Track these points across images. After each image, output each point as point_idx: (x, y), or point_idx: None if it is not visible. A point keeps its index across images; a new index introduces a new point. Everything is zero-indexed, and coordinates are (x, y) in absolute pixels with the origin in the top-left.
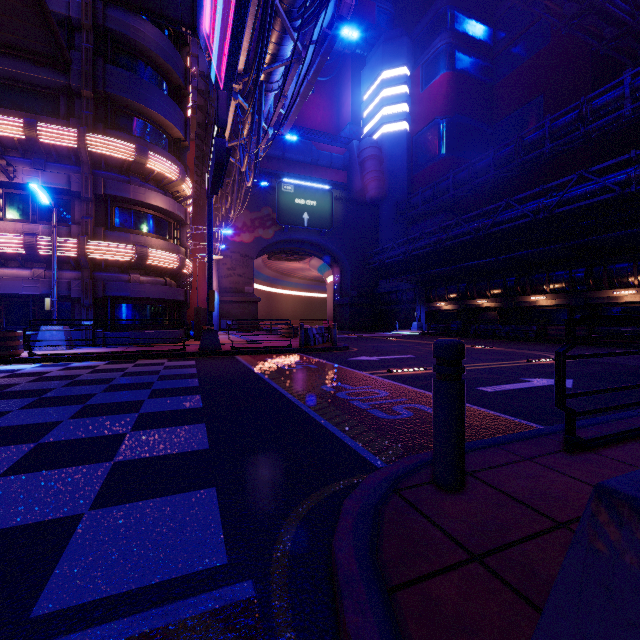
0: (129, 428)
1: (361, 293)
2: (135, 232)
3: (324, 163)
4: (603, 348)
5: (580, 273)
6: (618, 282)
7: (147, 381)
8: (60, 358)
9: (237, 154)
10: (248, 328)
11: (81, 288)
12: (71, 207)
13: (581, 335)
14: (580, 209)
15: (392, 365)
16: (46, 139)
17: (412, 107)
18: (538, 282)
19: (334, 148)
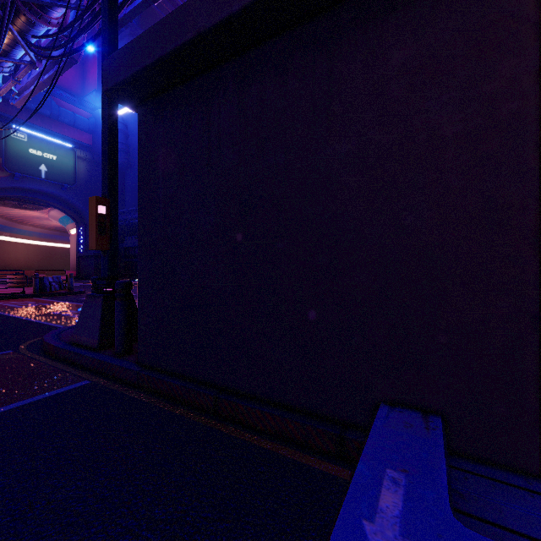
0: None
1: None
2: None
3: (66, 121)
4: None
5: None
6: None
7: None
8: None
9: None
10: None
11: None
12: None
13: None
14: None
15: None
16: None
17: None
18: None
19: (78, 109)
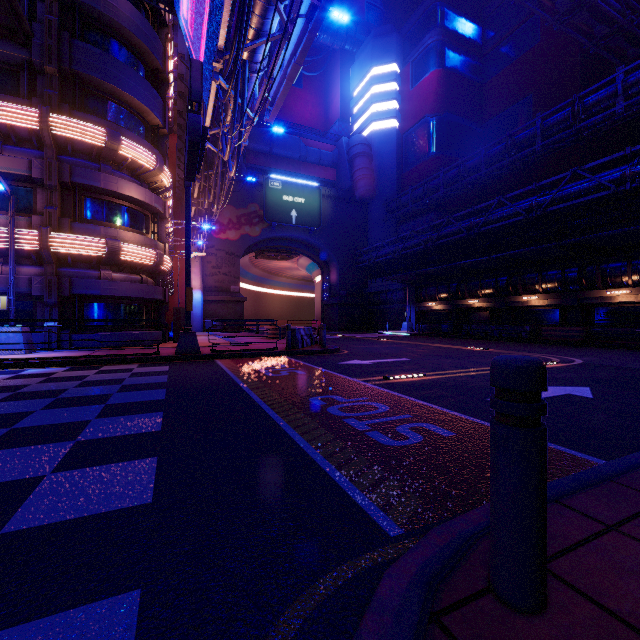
0: (52, 467)
1: (350, 293)
2: (107, 225)
3: (313, 160)
4: (600, 349)
5: (573, 273)
6: (611, 282)
7: (104, 393)
8: (13, 364)
9: (219, 143)
10: (234, 328)
11: (44, 285)
12: (33, 196)
13: (576, 336)
14: (573, 207)
15: (387, 370)
16: (2, 119)
17: (402, 104)
18: (530, 282)
19: (323, 145)
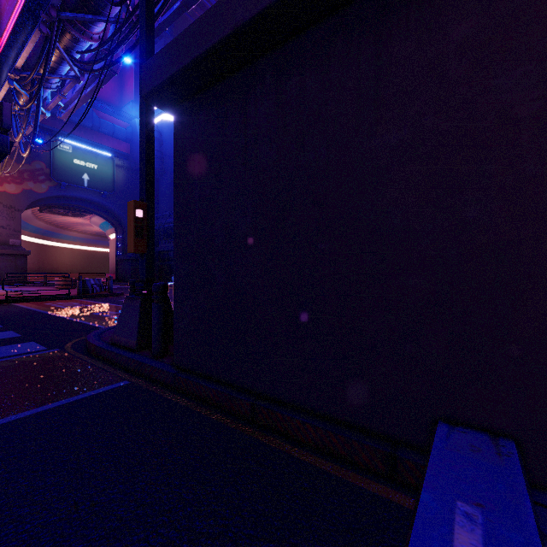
0: None
1: None
2: None
3: (106, 131)
4: None
5: None
6: None
7: None
8: None
9: None
10: (14, 282)
11: None
12: None
13: None
14: None
15: None
16: None
17: None
18: None
19: (117, 120)
